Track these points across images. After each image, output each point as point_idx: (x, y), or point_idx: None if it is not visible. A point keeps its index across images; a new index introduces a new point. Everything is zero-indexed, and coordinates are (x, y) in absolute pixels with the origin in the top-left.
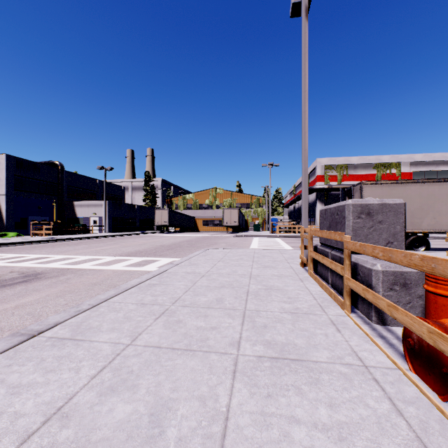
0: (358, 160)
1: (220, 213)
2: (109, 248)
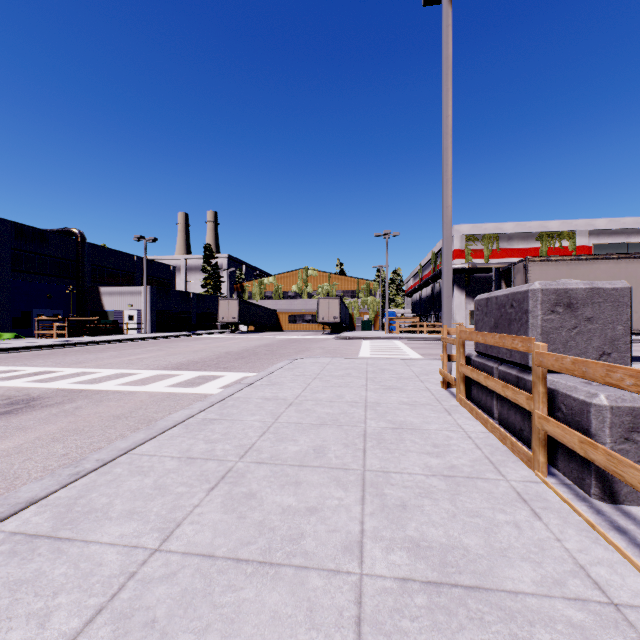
0: (514, 228)
1: (313, 304)
2: (149, 356)
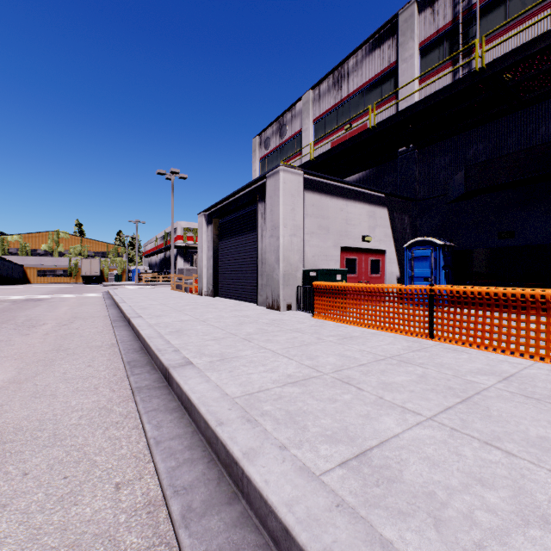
0: None
1: (65, 261)
2: (3, 294)
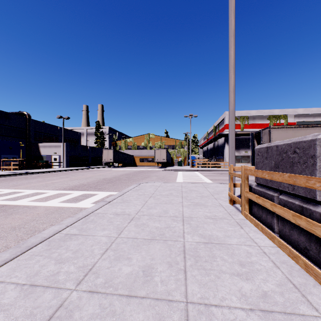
0: (256, 113)
1: (152, 152)
2: (59, 181)
